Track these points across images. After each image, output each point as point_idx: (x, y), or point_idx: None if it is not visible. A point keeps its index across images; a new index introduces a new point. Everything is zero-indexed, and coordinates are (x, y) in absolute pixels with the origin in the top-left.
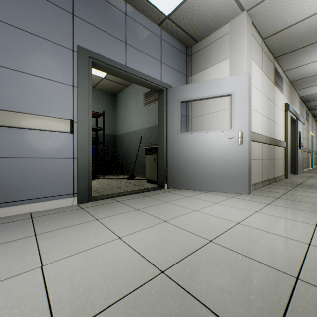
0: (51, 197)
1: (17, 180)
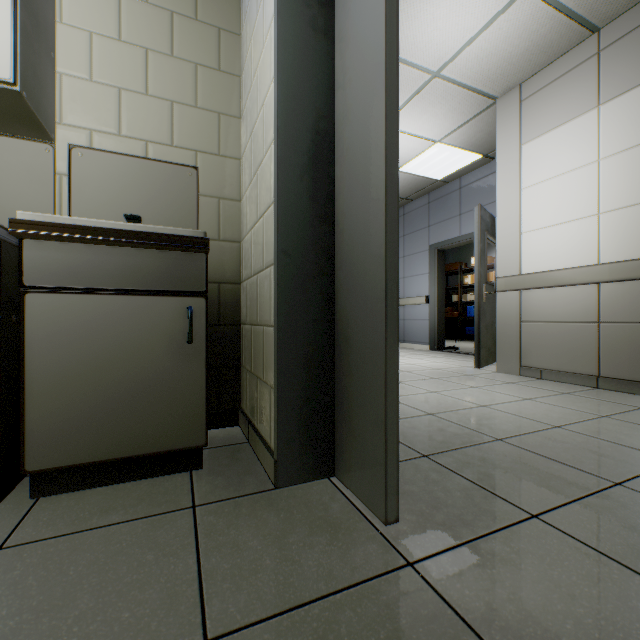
0: (420, 343)
1: (410, 331)
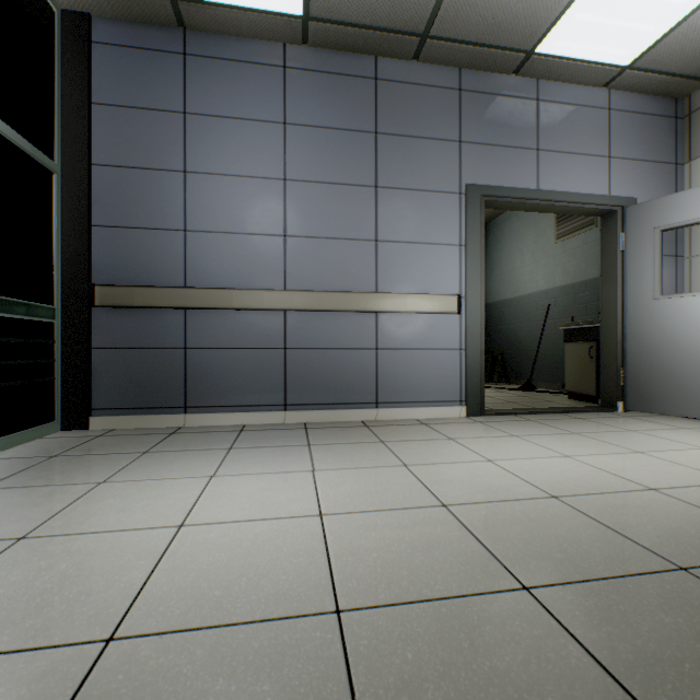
0: (435, 403)
1: (401, 377)
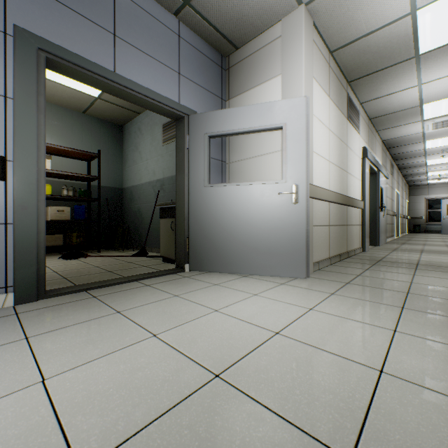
0: None
1: None
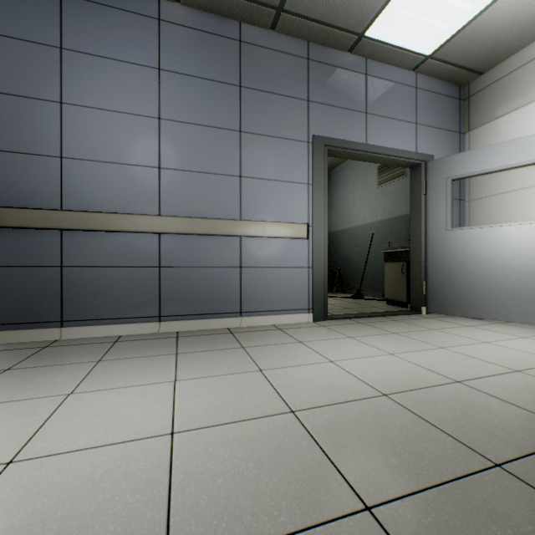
0: (288, 311)
1: (261, 290)
